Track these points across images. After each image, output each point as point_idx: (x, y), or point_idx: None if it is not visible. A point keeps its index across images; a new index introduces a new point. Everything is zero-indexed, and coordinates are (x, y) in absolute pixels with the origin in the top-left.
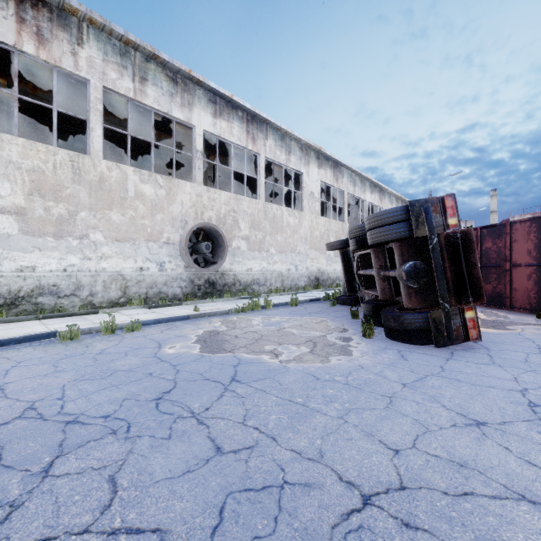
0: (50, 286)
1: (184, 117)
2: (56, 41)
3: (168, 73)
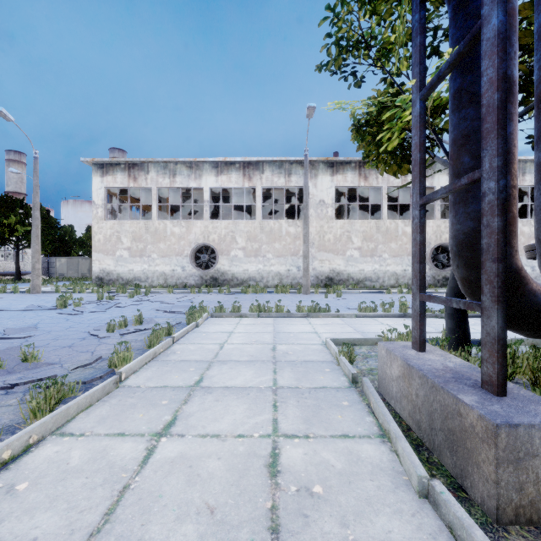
0: (368, 277)
1: (428, 184)
2: (370, 176)
3: None
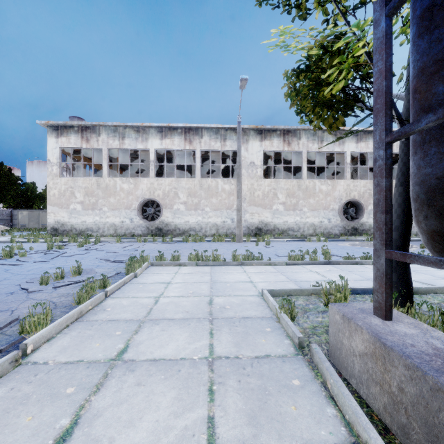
0: (291, 227)
1: (340, 150)
2: (293, 142)
3: (332, 133)
